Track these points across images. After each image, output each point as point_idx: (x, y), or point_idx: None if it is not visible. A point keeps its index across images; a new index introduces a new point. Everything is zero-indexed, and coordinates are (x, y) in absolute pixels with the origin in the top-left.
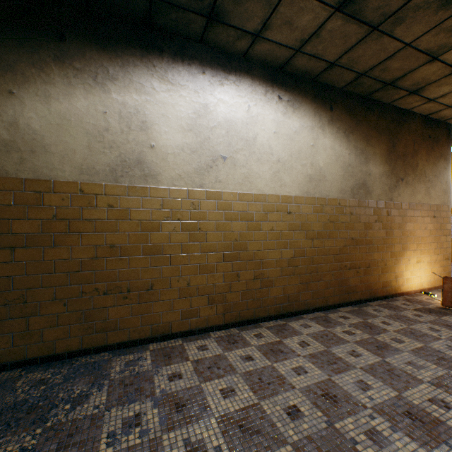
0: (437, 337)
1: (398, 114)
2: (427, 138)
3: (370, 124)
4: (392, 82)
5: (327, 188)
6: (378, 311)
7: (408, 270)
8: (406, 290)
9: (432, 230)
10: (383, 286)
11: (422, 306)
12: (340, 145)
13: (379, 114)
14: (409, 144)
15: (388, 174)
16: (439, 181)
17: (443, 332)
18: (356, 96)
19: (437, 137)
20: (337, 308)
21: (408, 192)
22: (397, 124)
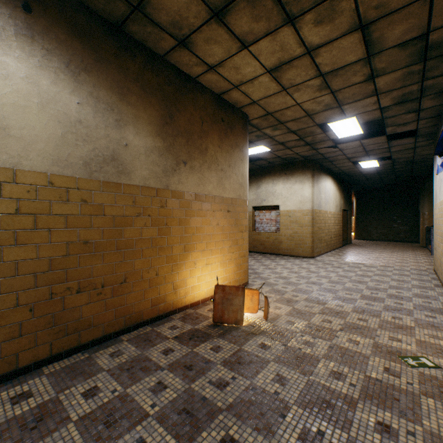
0: (144, 415)
1: (180, 78)
2: (221, 121)
3: (128, 72)
4: (139, 4)
5: (14, 151)
6: (115, 357)
7: (195, 275)
8: (192, 301)
9: (227, 226)
10: (153, 304)
11: (193, 326)
12: (54, 82)
13: (146, 65)
14: (197, 121)
15: (162, 151)
16: (235, 172)
17: (167, 393)
18: (97, 16)
19: (232, 124)
20: (43, 368)
21: (195, 180)
22: (178, 90)
